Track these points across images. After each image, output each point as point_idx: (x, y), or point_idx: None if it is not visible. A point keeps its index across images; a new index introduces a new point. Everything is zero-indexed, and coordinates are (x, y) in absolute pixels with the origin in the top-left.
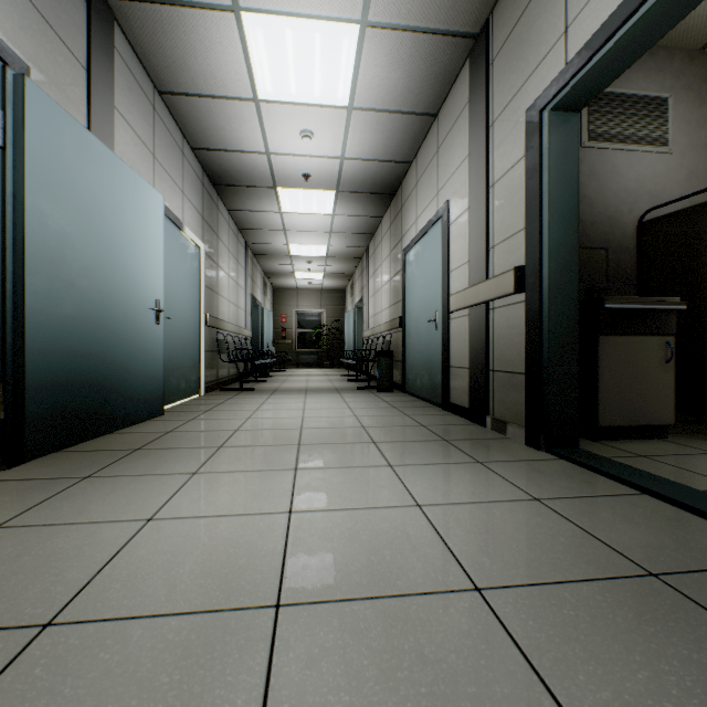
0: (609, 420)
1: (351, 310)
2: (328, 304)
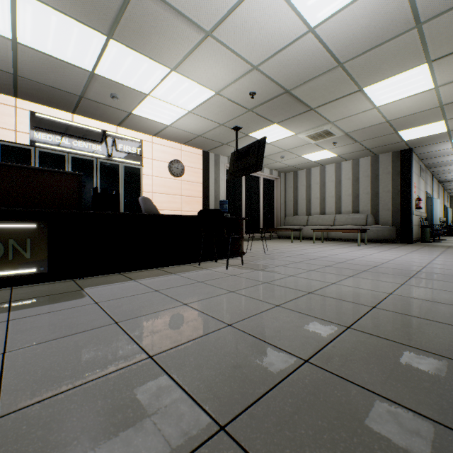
0: None
1: None
2: None
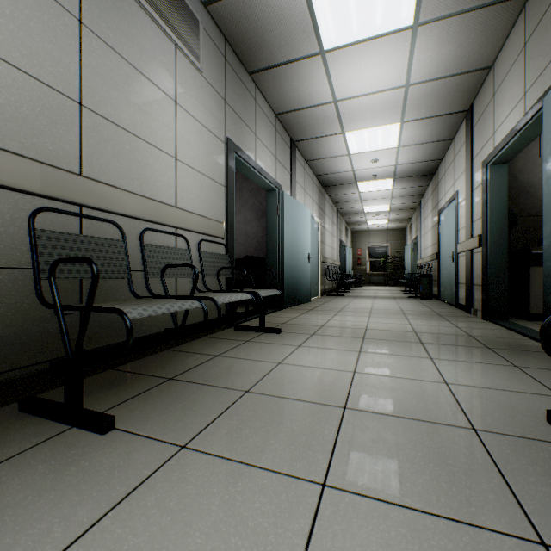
0: (537, 310)
1: (409, 245)
2: (392, 240)
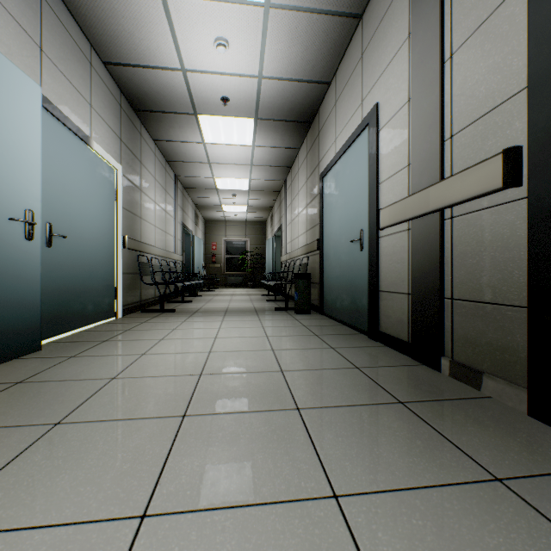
0: None
1: (271, 238)
2: (252, 234)
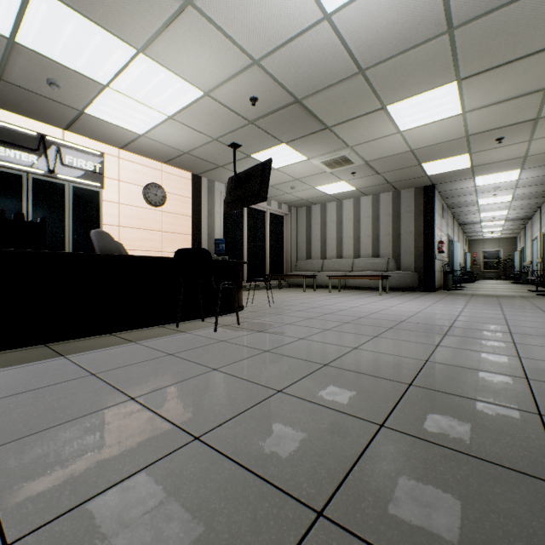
0: None
1: (517, 251)
2: (503, 245)
